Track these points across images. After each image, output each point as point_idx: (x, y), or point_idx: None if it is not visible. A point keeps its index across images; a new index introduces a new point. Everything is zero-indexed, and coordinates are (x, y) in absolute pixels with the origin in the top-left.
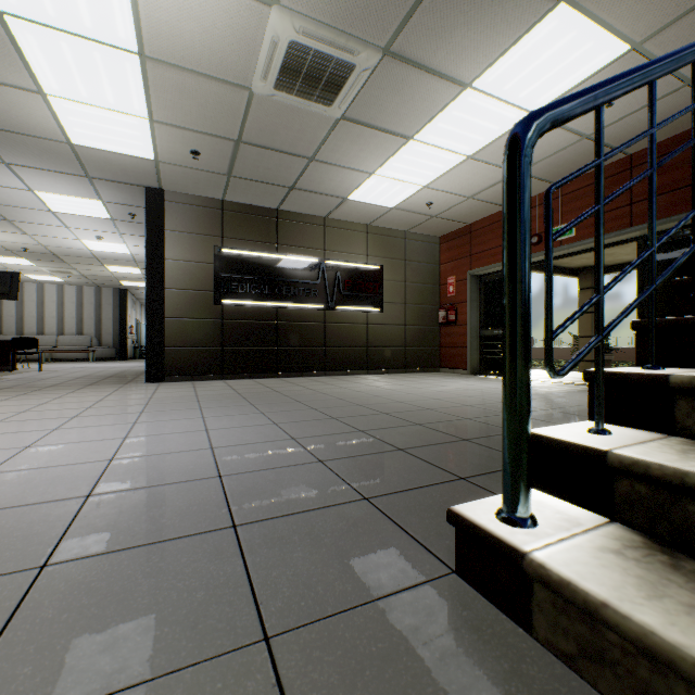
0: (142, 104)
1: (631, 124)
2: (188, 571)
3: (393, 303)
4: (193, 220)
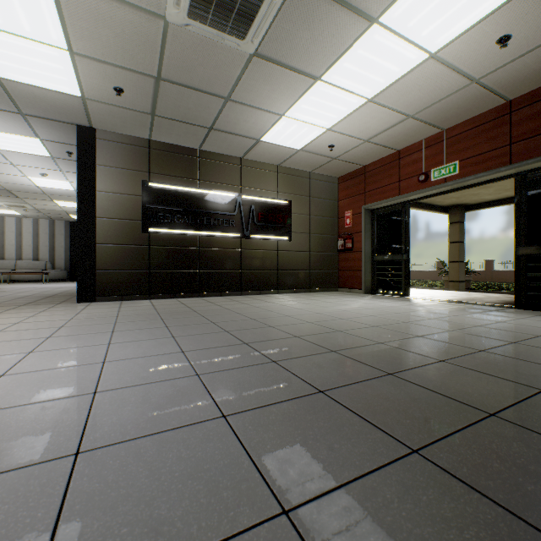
0: (59, 33)
1: (517, 68)
2: None
3: (299, 233)
4: (122, 157)
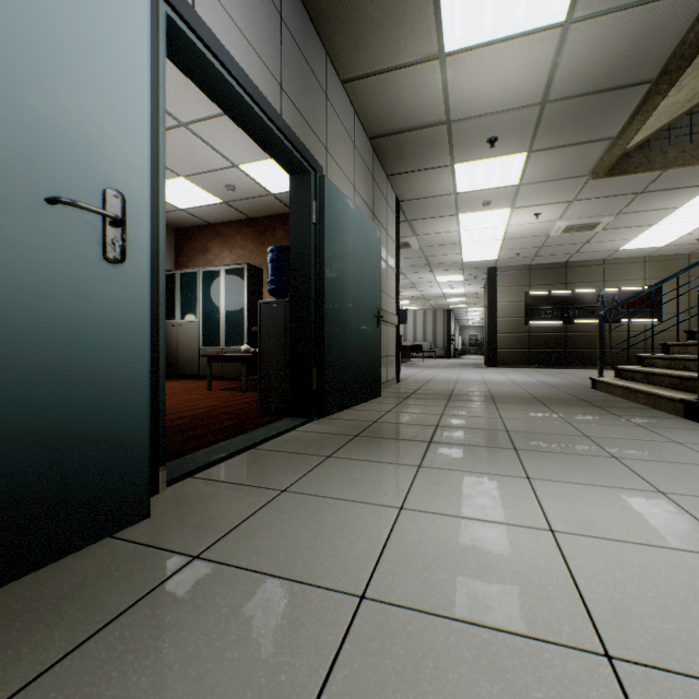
0: (498, 248)
1: None
2: (540, 385)
3: (673, 314)
4: (512, 280)
